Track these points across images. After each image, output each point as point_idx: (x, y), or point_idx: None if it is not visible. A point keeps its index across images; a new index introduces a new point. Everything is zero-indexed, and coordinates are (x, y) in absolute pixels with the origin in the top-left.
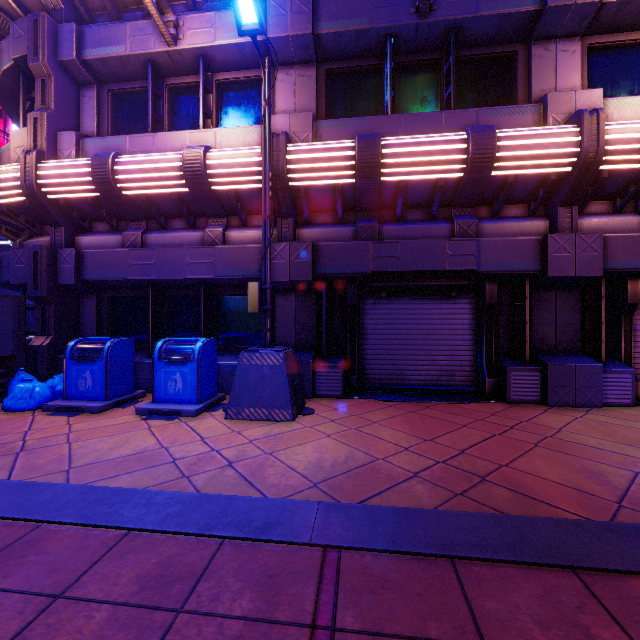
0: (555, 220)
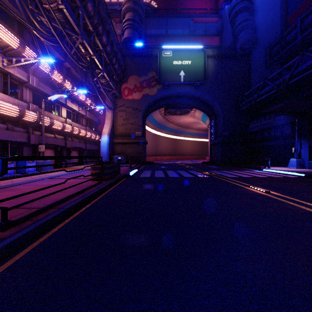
0: (66, 138)
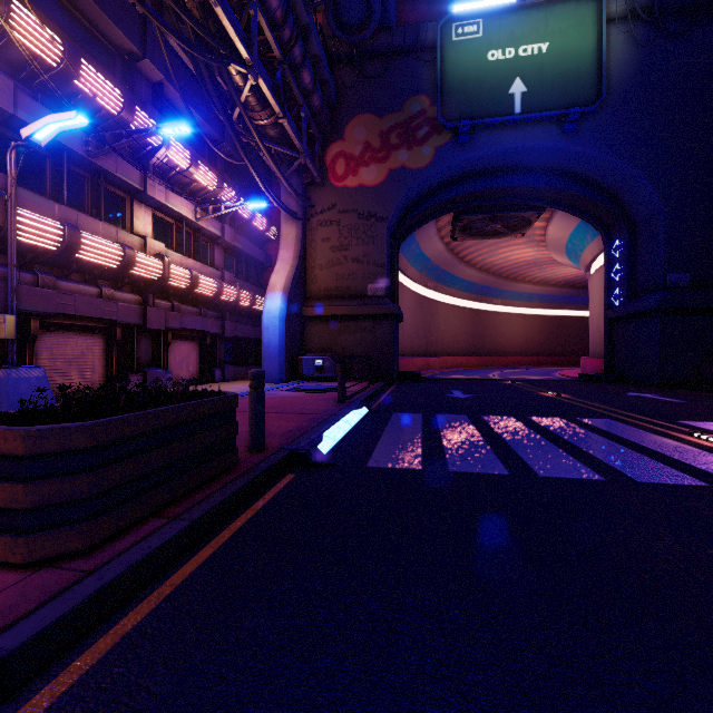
0: (147, 299)
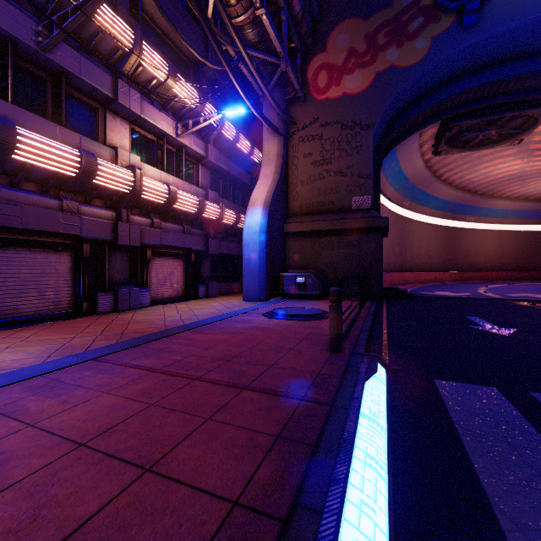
0: (120, 214)
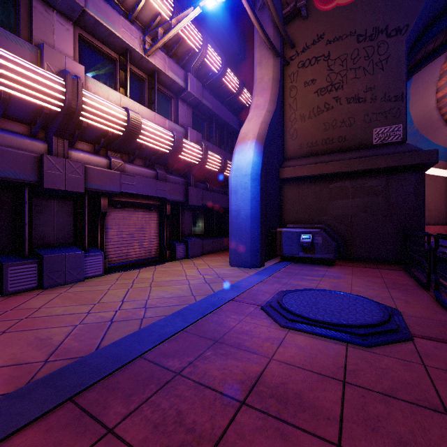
0: (52, 145)
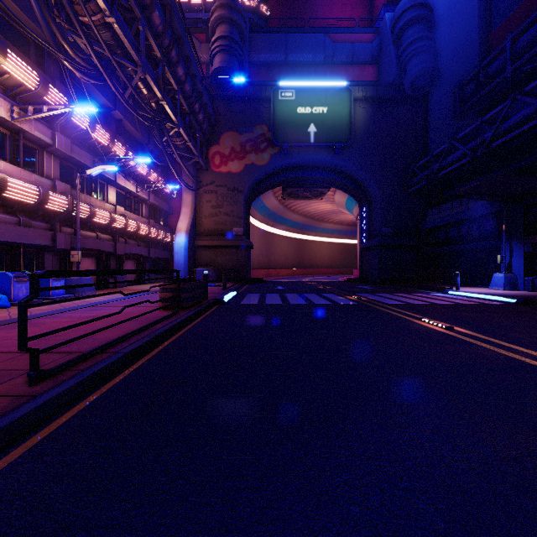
0: (116, 238)
